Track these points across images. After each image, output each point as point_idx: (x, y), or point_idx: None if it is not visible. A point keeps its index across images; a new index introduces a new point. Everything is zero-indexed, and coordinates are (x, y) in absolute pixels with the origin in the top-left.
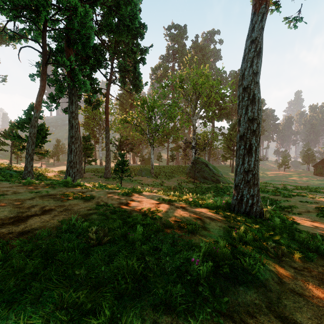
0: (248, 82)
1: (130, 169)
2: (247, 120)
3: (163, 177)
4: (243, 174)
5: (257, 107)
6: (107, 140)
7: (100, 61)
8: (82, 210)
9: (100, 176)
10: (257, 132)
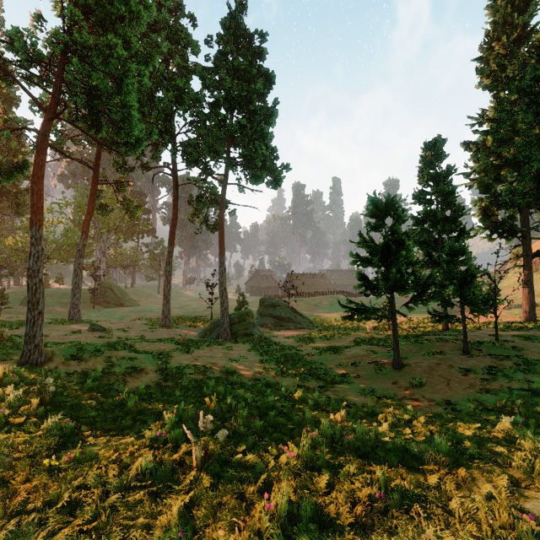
0: (76, 267)
1: (10, 297)
2: (74, 283)
3: (56, 305)
4: (72, 304)
5: (79, 278)
6: None
7: None
8: None
9: None
10: (79, 288)
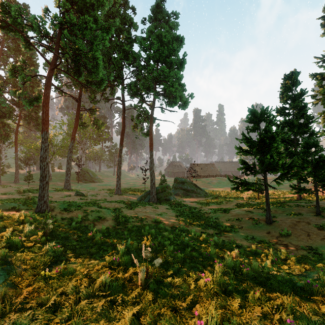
0: (68, 159)
1: (34, 176)
2: (67, 168)
3: (58, 181)
4: (66, 180)
5: (69, 165)
6: (16, 161)
7: (12, 115)
8: (23, 189)
9: (11, 182)
10: (69, 171)
